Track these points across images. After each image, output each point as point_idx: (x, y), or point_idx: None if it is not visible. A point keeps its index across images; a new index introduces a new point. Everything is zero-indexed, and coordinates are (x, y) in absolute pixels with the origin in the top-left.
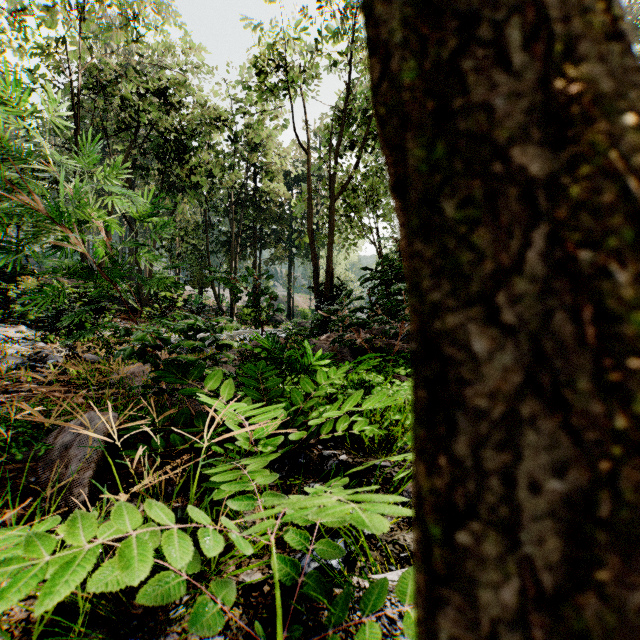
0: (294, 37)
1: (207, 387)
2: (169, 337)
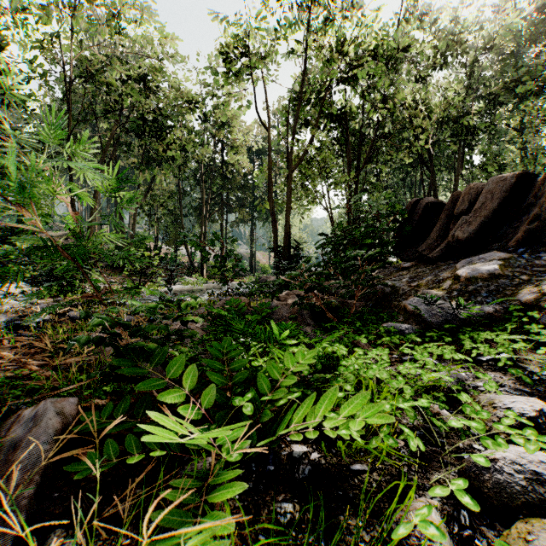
0: (256, 28)
1: (168, 375)
2: (128, 322)
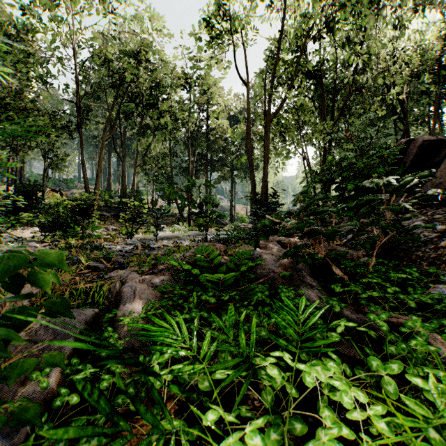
0: None
1: None
2: None
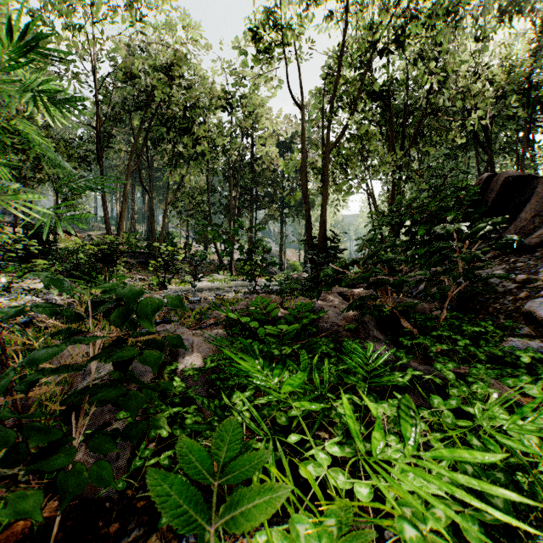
0: None
1: None
2: None
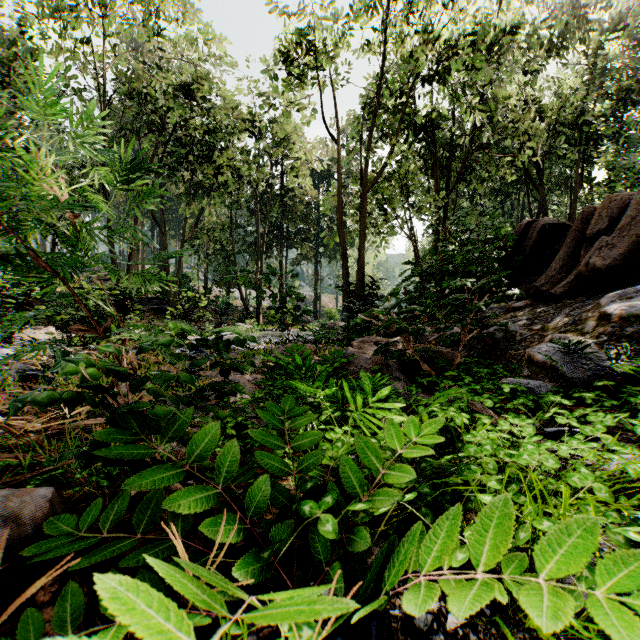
0: (322, 18)
1: (190, 459)
2: (124, 367)
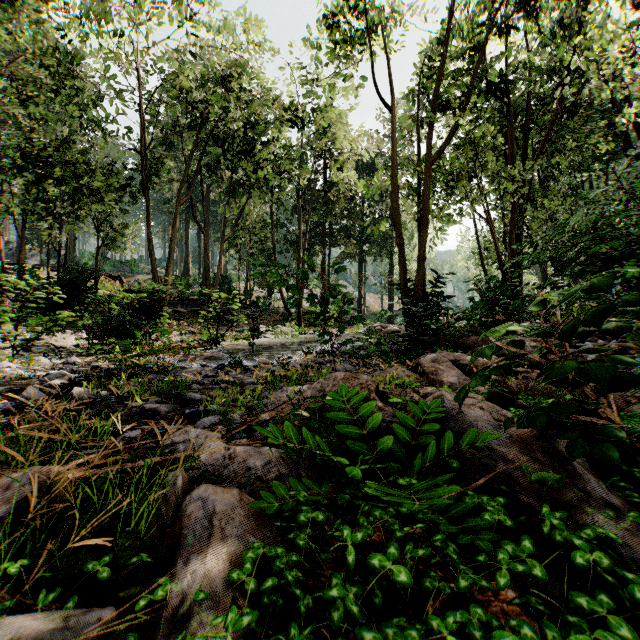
0: None
1: None
2: None
